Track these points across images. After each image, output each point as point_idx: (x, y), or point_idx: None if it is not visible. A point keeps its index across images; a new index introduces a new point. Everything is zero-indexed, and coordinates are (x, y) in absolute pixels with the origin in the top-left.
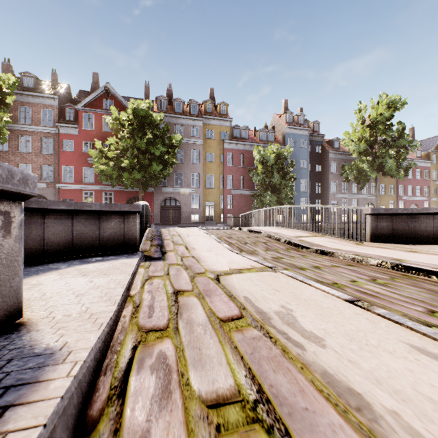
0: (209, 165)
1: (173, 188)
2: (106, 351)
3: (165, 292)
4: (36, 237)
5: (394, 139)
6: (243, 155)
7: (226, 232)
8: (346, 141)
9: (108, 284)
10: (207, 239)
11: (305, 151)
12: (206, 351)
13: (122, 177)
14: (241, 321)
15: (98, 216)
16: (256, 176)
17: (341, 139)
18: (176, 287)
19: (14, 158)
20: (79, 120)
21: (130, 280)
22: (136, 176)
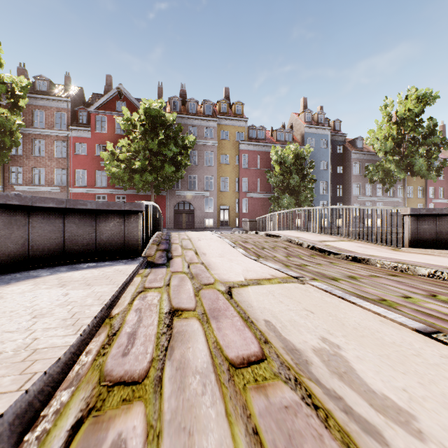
0: (223, 167)
1: (186, 191)
2: (21, 434)
3: (158, 311)
4: (19, 239)
5: (424, 137)
6: (259, 156)
7: (242, 236)
8: (371, 139)
9: (85, 299)
10: (219, 243)
11: (325, 151)
12: (200, 440)
13: (133, 180)
14: (263, 367)
15: (94, 216)
16: (274, 178)
17: (365, 138)
18: (174, 304)
19: (28, 162)
20: (92, 122)
21: (116, 293)
22: (148, 178)
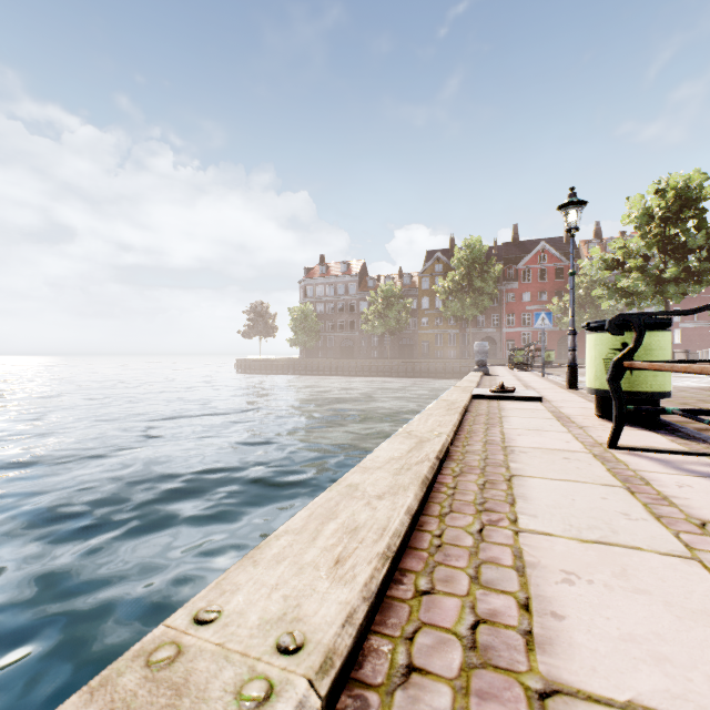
0: None
1: None
2: None
3: None
4: None
5: None
6: None
7: None
8: None
9: None
10: None
11: None
12: None
13: None
14: None
15: None
16: None
17: None
18: None
19: None
20: (519, 276)
21: None
22: None
